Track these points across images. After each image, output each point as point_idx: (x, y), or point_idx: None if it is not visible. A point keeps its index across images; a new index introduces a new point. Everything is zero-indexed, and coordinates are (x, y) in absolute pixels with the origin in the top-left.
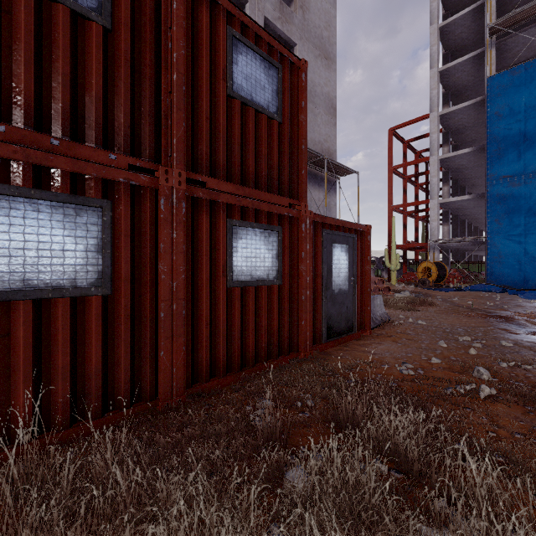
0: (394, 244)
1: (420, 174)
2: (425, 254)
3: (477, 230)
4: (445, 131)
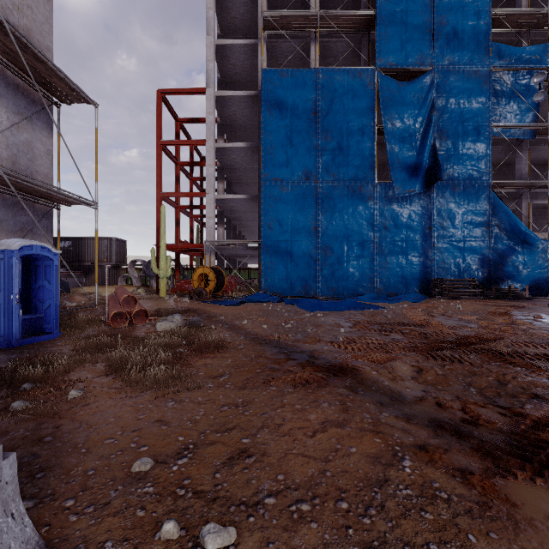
0: (164, 243)
1: (196, 164)
2: (200, 259)
3: (244, 239)
4: (220, 122)
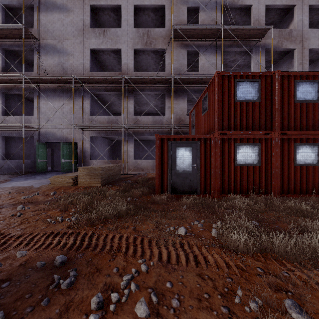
0: None
1: None
2: None
3: None
4: None
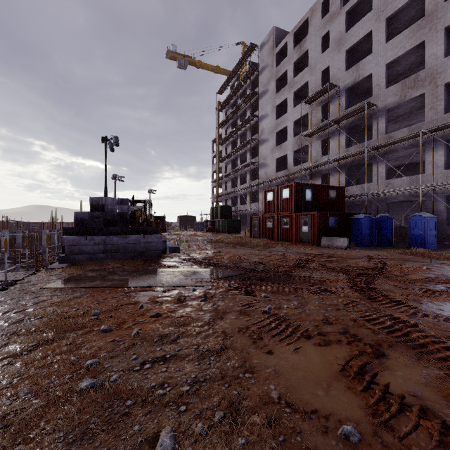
0: None
1: None
2: None
3: None
4: None
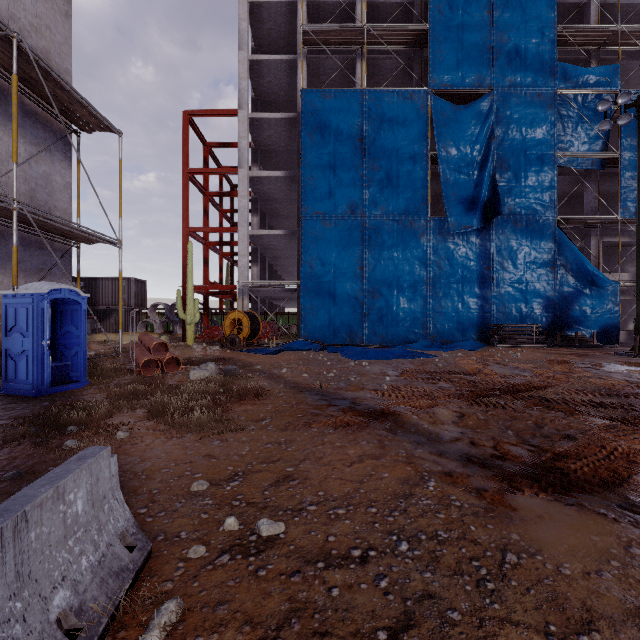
0: (192, 284)
1: (226, 194)
2: (231, 302)
3: (281, 279)
4: (254, 147)
